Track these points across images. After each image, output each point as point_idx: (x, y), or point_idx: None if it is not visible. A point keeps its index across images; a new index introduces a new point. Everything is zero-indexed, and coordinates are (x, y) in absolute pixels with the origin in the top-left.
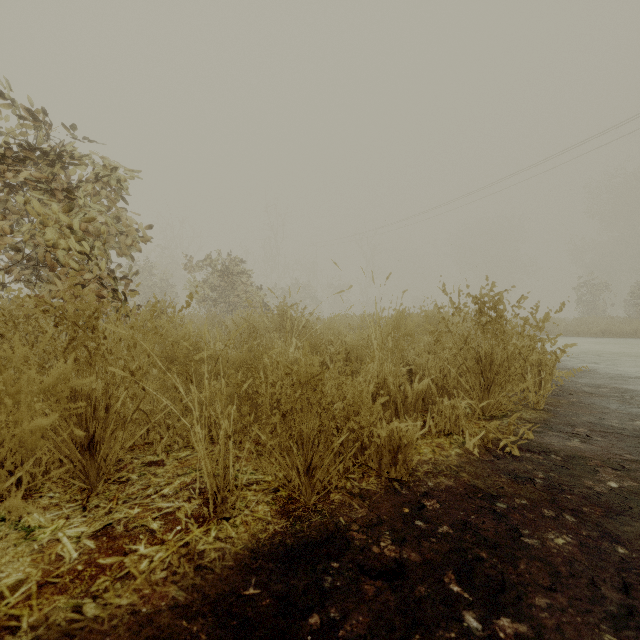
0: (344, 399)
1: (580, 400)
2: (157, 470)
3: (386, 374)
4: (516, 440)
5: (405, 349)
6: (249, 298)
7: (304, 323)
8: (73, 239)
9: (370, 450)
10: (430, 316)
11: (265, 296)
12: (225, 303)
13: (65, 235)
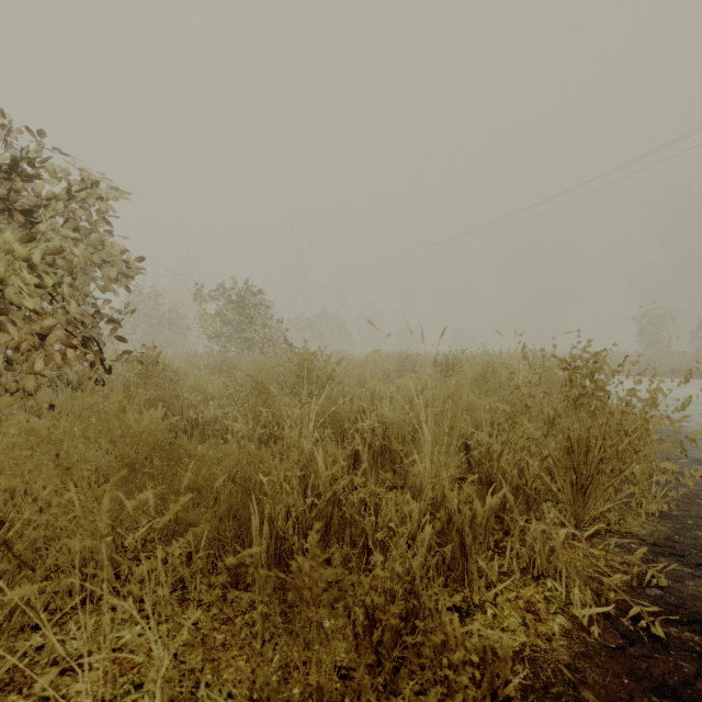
0: (389, 610)
1: (696, 492)
2: (71, 686)
3: (446, 488)
4: (642, 590)
5: (464, 428)
6: (268, 333)
7: (329, 374)
8: (28, 274)
9: (429, 645)
10: (486, 366)
11: (289, 327)
12: (241, 338)
13: (18, 269)
